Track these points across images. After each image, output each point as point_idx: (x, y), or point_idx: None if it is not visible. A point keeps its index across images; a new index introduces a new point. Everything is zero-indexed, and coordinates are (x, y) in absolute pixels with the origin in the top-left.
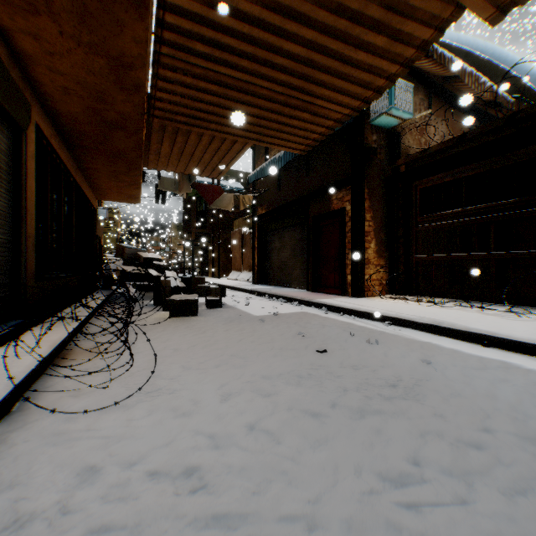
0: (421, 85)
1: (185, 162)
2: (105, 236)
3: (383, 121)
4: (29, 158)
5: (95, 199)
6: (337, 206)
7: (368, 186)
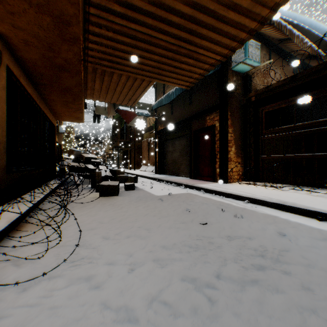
0: (264, 45)
1: (111, 94)
2: (65, 144)
3: (240, 68)
4: (1, 89)
5: (54, 120)
6: (210, 123)
7: (230, 110)
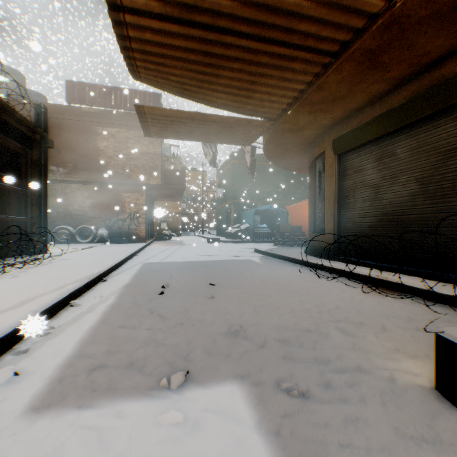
0: None
1: None
2: None
3: None
4: None
5: None
6: None
7: None
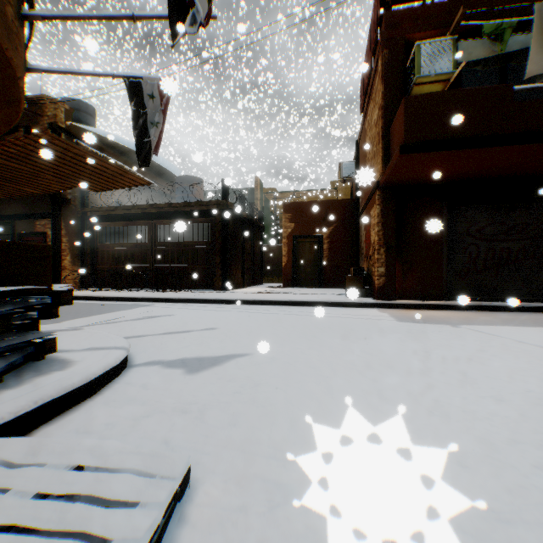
0: None
1: None
2: None
3: None
4: None
5: None
6: (42, 230)
7: (65, 221)
